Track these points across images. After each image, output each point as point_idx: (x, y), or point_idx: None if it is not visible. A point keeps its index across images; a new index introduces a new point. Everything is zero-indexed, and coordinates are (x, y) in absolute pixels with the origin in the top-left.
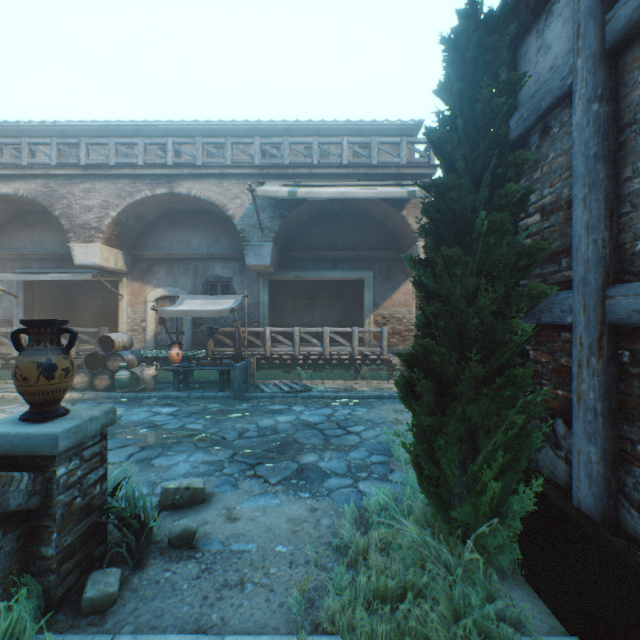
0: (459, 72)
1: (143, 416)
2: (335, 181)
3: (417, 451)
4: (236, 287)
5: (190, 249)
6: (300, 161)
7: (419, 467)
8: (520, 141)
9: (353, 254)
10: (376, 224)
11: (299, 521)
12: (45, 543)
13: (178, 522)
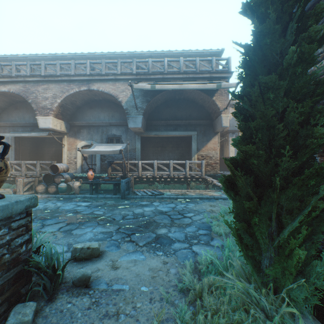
0: None
1: (71, 207)
2: (176, 81)
3: (237, 226)
4: (123, 140)
5: (99, 120)
6: (157, 71)
7: (239, 237)
8: None
9: (186, 122)
10: (198, 106)
11: (156, 270)
12: None
13: (79, 270)
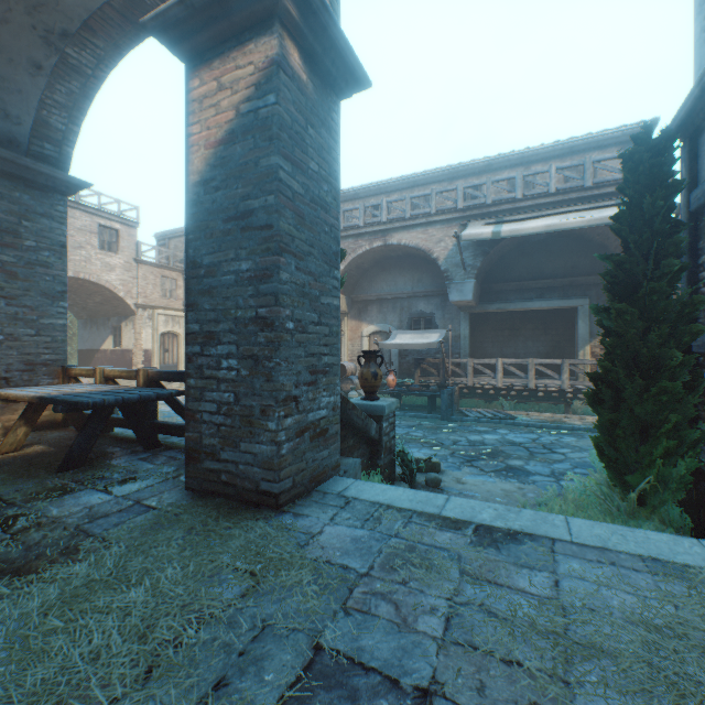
0: (632, 181)
1: None
2: (541, 211)
3: (600, 439)
4: (437, 321)
5: (397, 289)
6: (502, 197)
7: (601, 450)
8: (699, 211)
9: (563, 281)
10: (592, 246)
11: (509, 491)
12: (378, 458)
13: (430, 473)
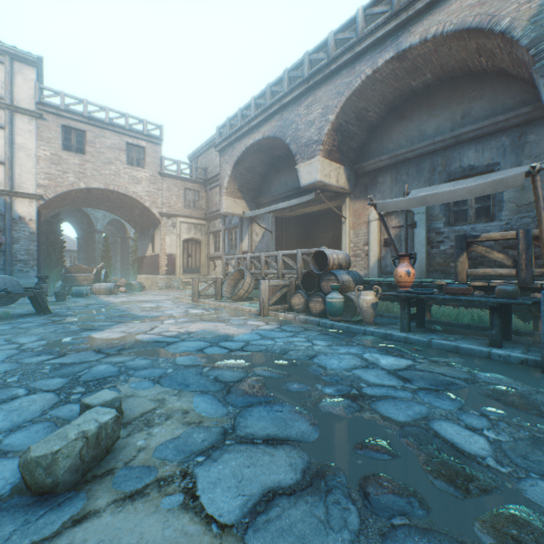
0: None
1: (345, 363)
2: None
3: None
4: None
5: (422, 141)
6: None
7: None
8: None
9: None
10: None
11: None
12: None
13: None
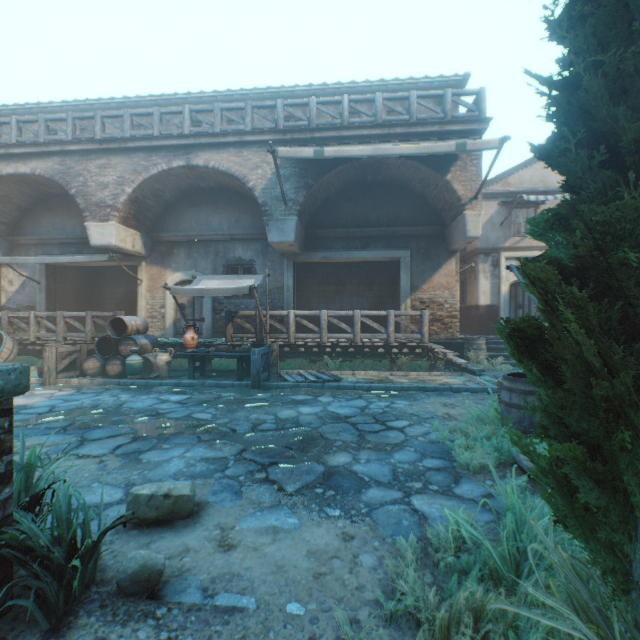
0: None
1: (148, 403)
2: (367, 144)
3: (560, 454)
4: (258, 270)
5: (210, 230)
6: (327, 123)
7: (566, 486)
8: None
9: (387, 231)
10: (413, 197)
11: (326, 556)
12: None
13: (134, 553)
